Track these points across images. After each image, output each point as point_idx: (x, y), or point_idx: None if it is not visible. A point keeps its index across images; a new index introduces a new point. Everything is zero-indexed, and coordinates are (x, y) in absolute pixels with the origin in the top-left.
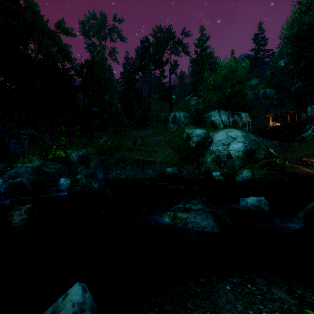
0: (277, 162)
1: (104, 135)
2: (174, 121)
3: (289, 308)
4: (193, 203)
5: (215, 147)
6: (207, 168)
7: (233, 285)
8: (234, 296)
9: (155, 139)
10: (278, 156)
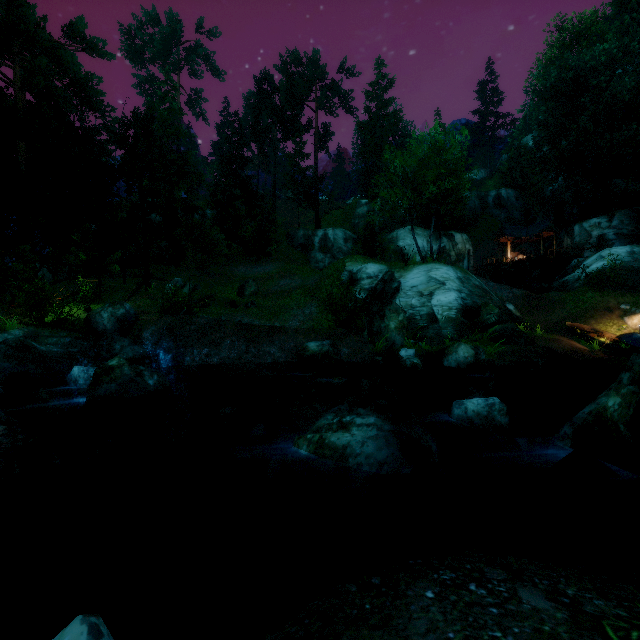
0: (522, 329)
1: (175, 273)
2: (324, 247)
3: (553, 632)
4: (360, 415)
5: (404, 301)
6: (389, 341)
7: (440, 588)
8: (442, 614)
9: (285, 283)
10: (523, 318)
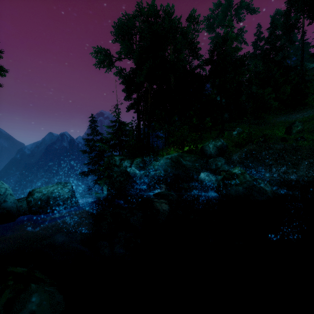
0: None
1: (236, 126)
2: None
3: None
4: None
5: None
6: None
7: None
8: None
9: None
10: None
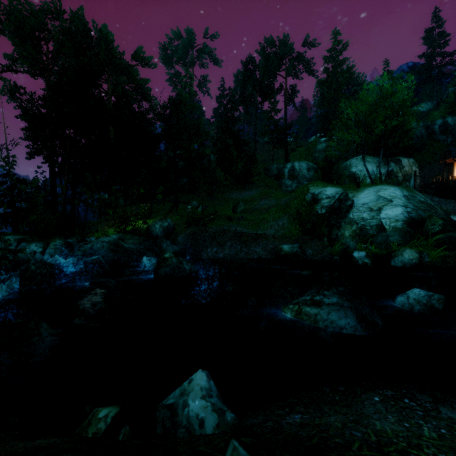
0: None
1: (192, 198)
2: (292, 175)
3: None
4: (325, 295)
5: (357, 215)
6: (344, 245)
7: (383, 397)
8: (384, 408)
9: (264, 203)
10: None
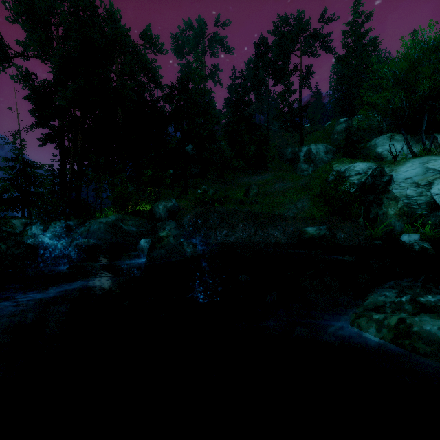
0: None
1: (202, 183)
2: (308, 159)
3: None
4: None
5: (398, 192)
6: (388, 226)
7: None
8: None
9: (279, 186)
10: None
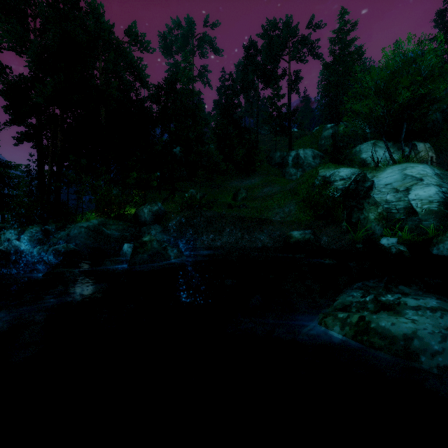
0: None
1: (191, 187)
2: (296, 164)
3: None
4: (407, 294)
5: (378, 197)
6: (369, 230)
7: None
8: None
9: (268, 190)
10: None
